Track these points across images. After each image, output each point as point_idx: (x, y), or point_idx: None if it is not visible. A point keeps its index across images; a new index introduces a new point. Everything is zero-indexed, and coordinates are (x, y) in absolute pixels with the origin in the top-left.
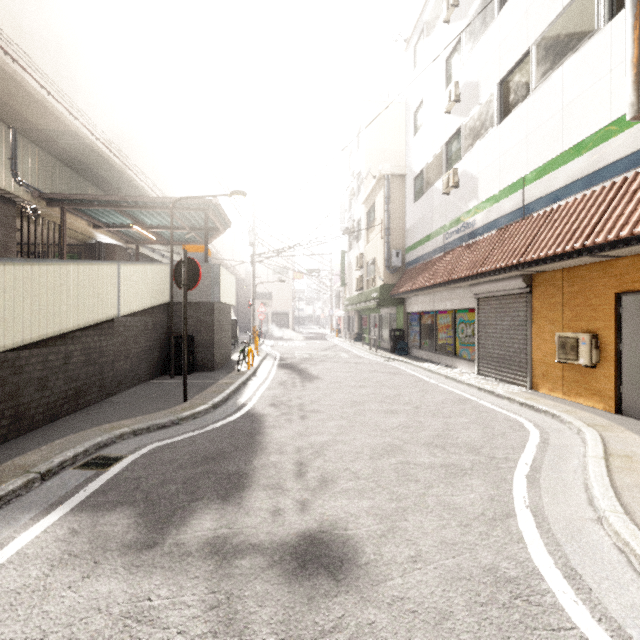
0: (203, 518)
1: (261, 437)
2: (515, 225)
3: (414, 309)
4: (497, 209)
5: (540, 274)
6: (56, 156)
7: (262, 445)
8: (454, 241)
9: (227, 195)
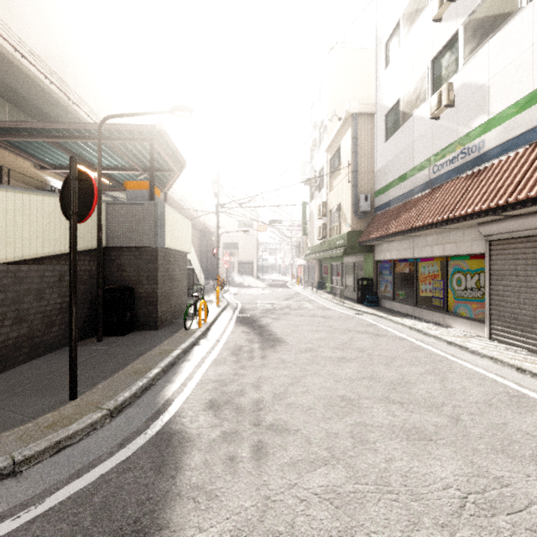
0: None
1: None
2: None
3: (386, 257)
4: (529, 116)
5: None
6: None
7: None
8: (447, 173)
9: (168, 111)
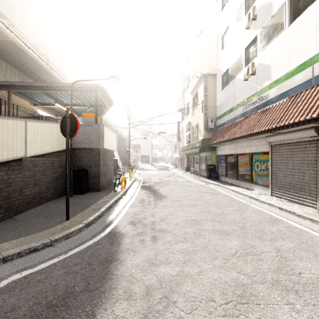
0: None
1: (114, 266)
2: (305, 92)
3: (222, 153)
4: (288, 83)
5: None
6: (7, 60)
7: (112, 281)
8: (251, 109)
9: (106, 79)
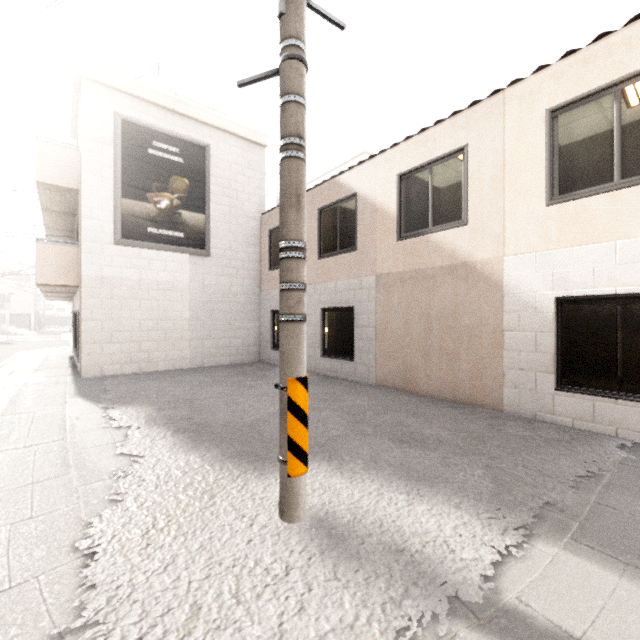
0: None
1: None
2: None
3: None
4: None
5: None
6: None
7: None
8: None
9: None
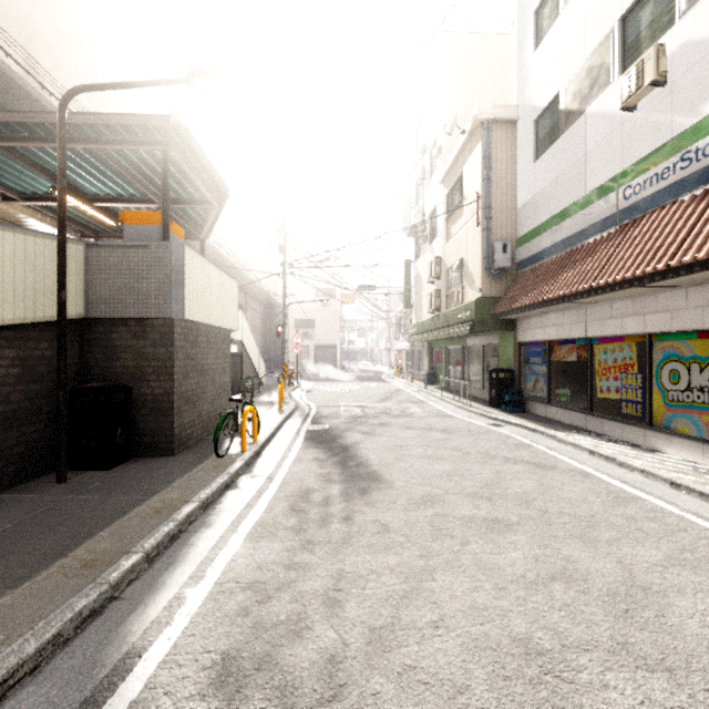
0: None
1: None
2: None
3: (537, 336)
4: None
5: None
6: None
7: None
8: (651, 197)
9: (181, 80)
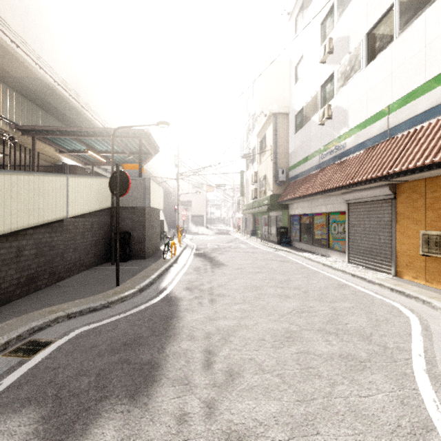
0: (106, 425)
1: (175, 321)
2: (381, 145)
3: (295, 212)
4: (365, 133)
5: (404, 183)
6: (29, 98)
7: (175, 330)
8: (328, 160)
9: (154, 125)
